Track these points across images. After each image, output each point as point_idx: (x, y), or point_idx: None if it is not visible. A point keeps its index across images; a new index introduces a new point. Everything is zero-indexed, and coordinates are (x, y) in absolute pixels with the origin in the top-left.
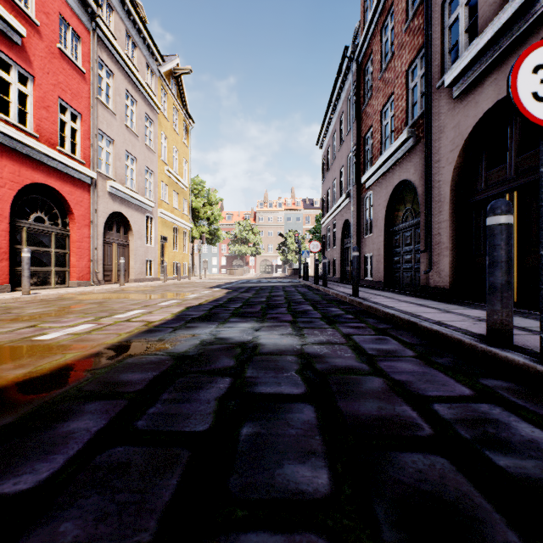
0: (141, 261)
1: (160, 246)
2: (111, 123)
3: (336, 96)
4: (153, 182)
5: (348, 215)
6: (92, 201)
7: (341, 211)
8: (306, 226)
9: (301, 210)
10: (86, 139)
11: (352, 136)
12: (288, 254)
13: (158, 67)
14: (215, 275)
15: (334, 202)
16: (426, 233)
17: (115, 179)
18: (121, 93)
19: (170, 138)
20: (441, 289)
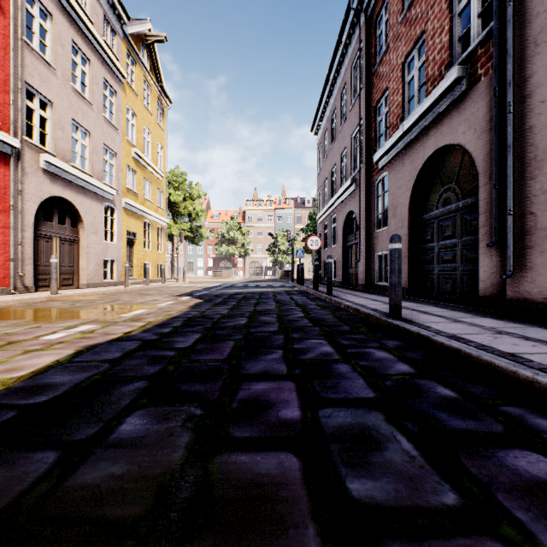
0: (96, 261)
1: (126, 243)
2: (48, 79)
3: (336, 66)
4: (116, 165)
5: (352, 205)
6: (12, 178)
7: (343, 202)
8: (298, 226)
9: (292, 210)
10: (2, 92)
11: (359, 106)
12: (278, 255)
13: (122, 25)
14: (201, 277)
15: (333, 193)
16: (497, 216)
17: (55, 153)
18: (65, 44)
19: (140, 116)
20: (539, 305)
